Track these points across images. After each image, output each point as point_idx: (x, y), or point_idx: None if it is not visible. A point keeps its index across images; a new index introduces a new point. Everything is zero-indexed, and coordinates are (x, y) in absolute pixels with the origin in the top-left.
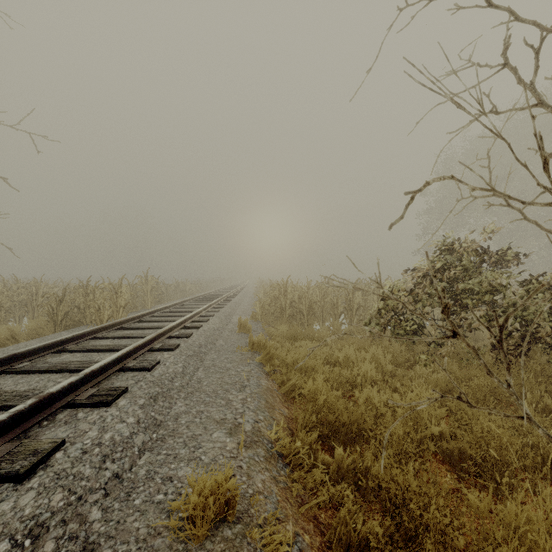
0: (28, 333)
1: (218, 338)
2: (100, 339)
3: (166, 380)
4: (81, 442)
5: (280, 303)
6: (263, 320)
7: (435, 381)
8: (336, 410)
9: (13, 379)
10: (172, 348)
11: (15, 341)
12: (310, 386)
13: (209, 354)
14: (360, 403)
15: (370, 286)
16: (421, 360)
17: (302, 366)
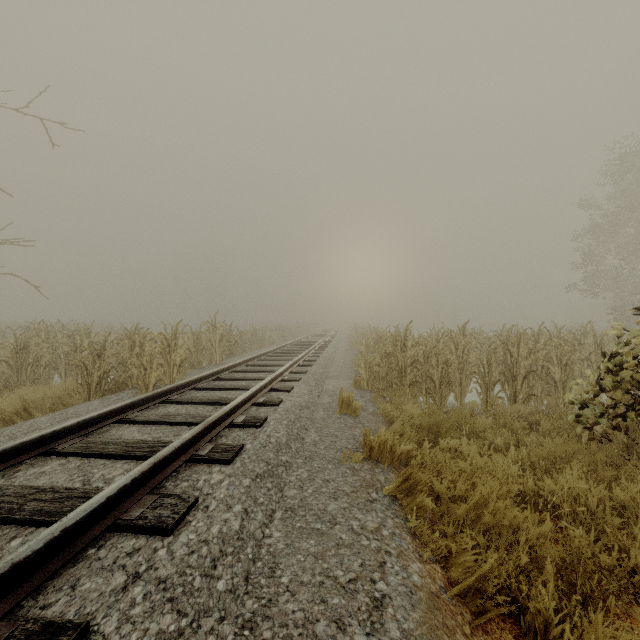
0: (50, 401)
1: (308, 425)
2: (127, 423)
3: (195, 576)
4: None
5: (396, 362)
6: (370, 387)
7: None
8: None
9: None
10: (228, 459)
11: (28, 416)
12: None
13: (293, 468)
14: None
15: None
16: None
17: (490, 524)
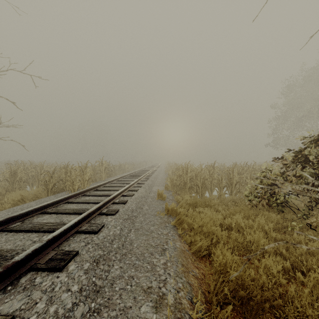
0: (31, 196)
1: (144, 204)
2: (70, 203)
3: (107, 243)
4: (27, 318)
5: (183, 179)
6: (172, 189)
7: (317, 250)
8: (243, 282)
9: (6, 237)
10: (114, 213)
11: (24, 202)
12: (220, 260)
13: (138, 217)
14: (261, 272)
15: (315, 189)
16: (292, 225)
17: (205, 231)
